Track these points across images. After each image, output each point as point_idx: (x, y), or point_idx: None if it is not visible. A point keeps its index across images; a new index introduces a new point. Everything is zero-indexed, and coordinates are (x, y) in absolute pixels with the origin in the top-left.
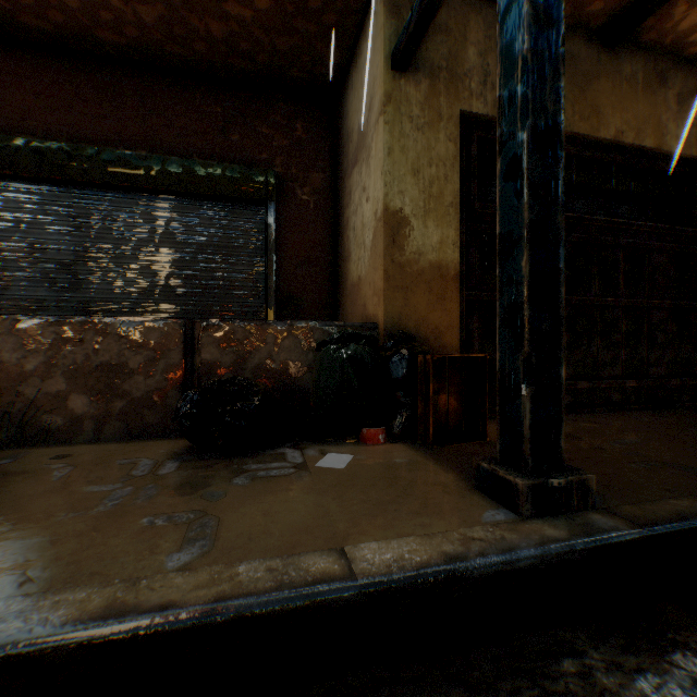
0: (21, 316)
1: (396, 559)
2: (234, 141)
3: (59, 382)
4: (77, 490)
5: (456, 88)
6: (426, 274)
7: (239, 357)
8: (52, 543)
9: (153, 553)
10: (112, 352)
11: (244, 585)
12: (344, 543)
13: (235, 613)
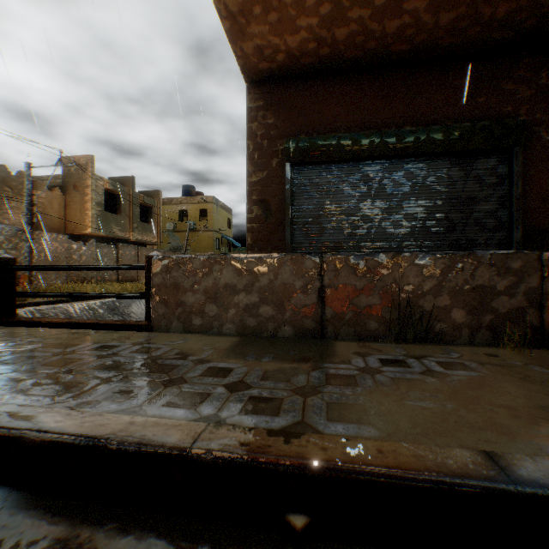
0: (418, 252)
1: None
2: (480, 102)
3: (443, 299)
4: None
5: None
6: None
7: None
8: None
9: None
10: (482, 277)
11: None
12: None
13: None
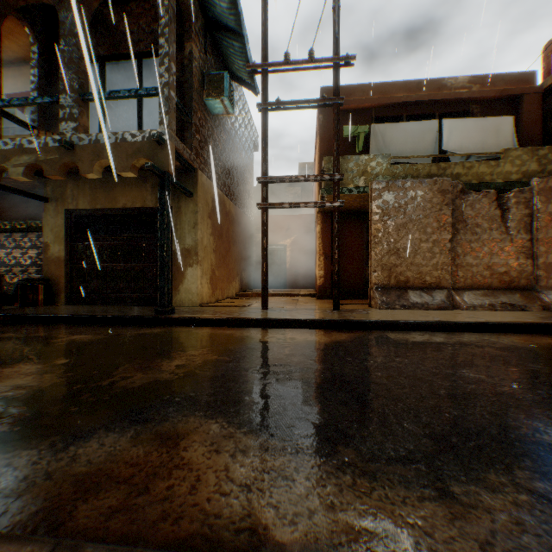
0: None
1: None
2: None
3: None
4: None
5: (65, 203)
6: (56, 260)
7: (13, 284)
8: None
9: None
10: None
11: None
12: None
13: None
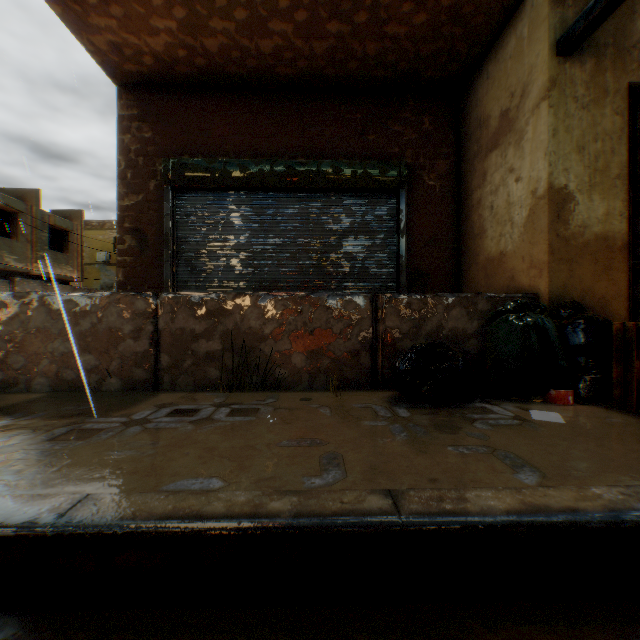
0: (260, 293)
1: None
2: (371, 140)
3: (285, 343)
4: (359, 423)
5: (622, 62)
6: (590, 246)
7: (414, 325)
8: (405, 458)
9: (497, 472)
10: (321, 320)
11: (618, 503)
12: None
13: (635, 522)
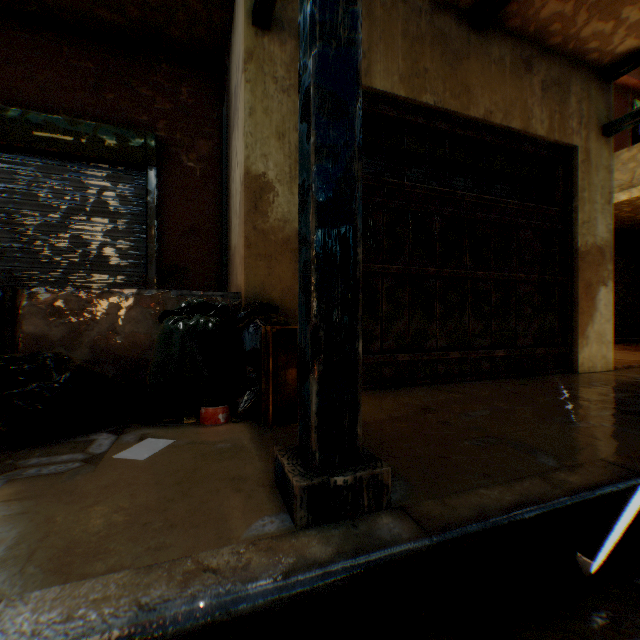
0: None
1: (59, 619)
2: (110, 100)
3: None
4: None
5: None
6: (292, 243)
7: (73, 329)
8: None
9: None
10: None
11: None
12: (11, 592)
13: None
